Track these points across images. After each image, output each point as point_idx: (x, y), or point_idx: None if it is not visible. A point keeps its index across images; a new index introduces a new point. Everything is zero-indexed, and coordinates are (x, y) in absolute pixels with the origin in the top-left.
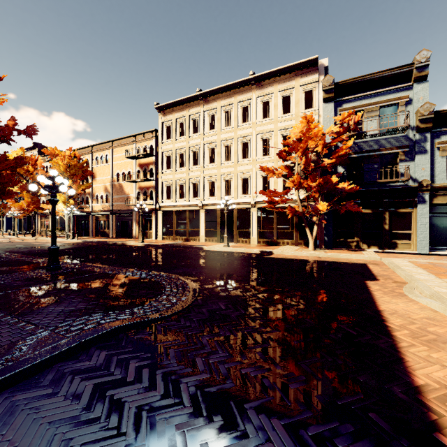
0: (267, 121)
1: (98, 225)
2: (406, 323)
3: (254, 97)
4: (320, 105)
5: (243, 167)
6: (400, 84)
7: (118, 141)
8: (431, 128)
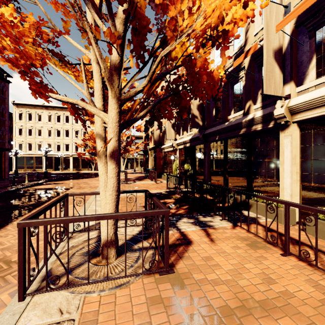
0: (77, 125)
1: None
2: None
3: None
4: None
5: (66, 140)
6: None
7: None
8: None
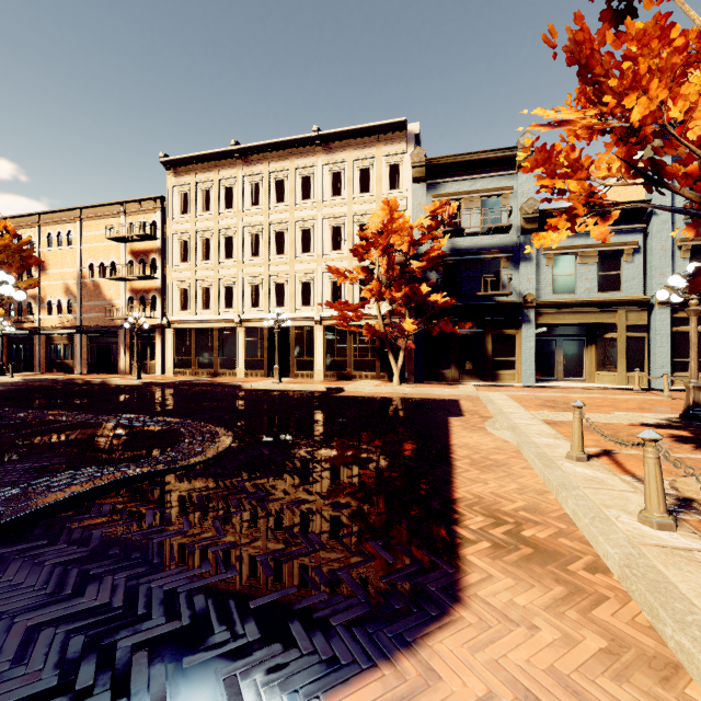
0: (339, 201)
1: (51, 353)
2: (471, 454)
3: (320, 164)
4: (410, 186)
5: (303, 266)
6: (504, 171)
7: (91, 209)
8: (536, 230)
